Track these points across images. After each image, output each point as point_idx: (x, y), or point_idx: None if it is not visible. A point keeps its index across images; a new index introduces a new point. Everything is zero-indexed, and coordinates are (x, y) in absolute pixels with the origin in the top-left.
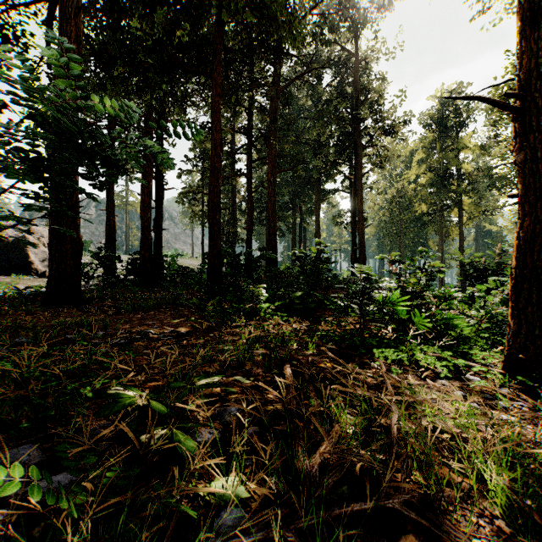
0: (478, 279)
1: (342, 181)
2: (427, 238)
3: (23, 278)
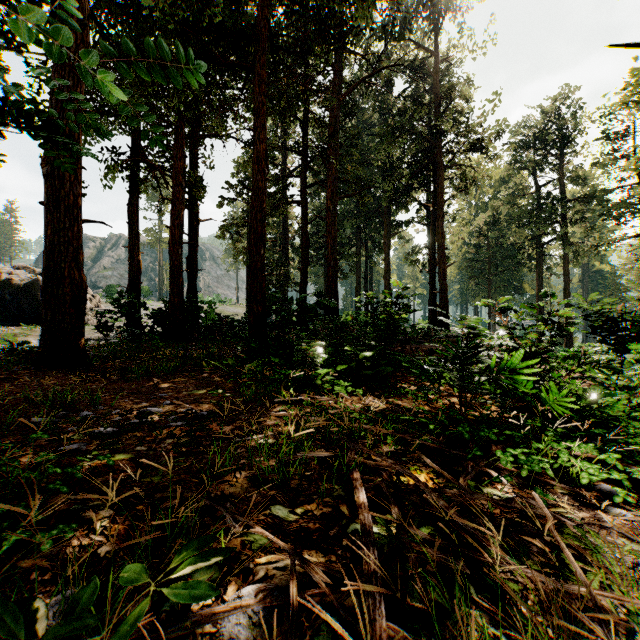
0: (611, 333)
1: (418, 210)
2: (521, 280)
3: (35, 329)
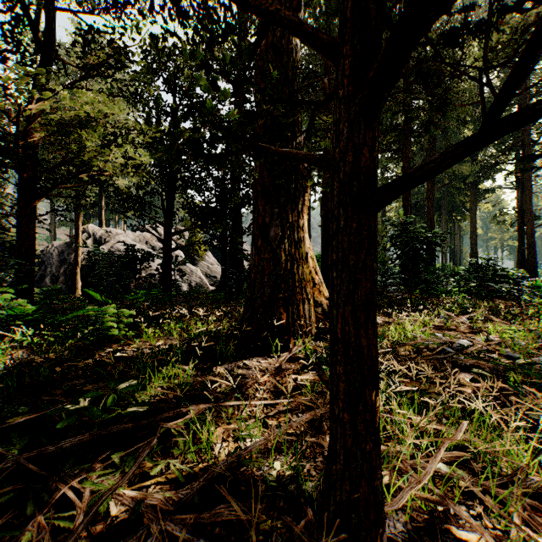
0: None
1: (504, 178)
2: None
3: None
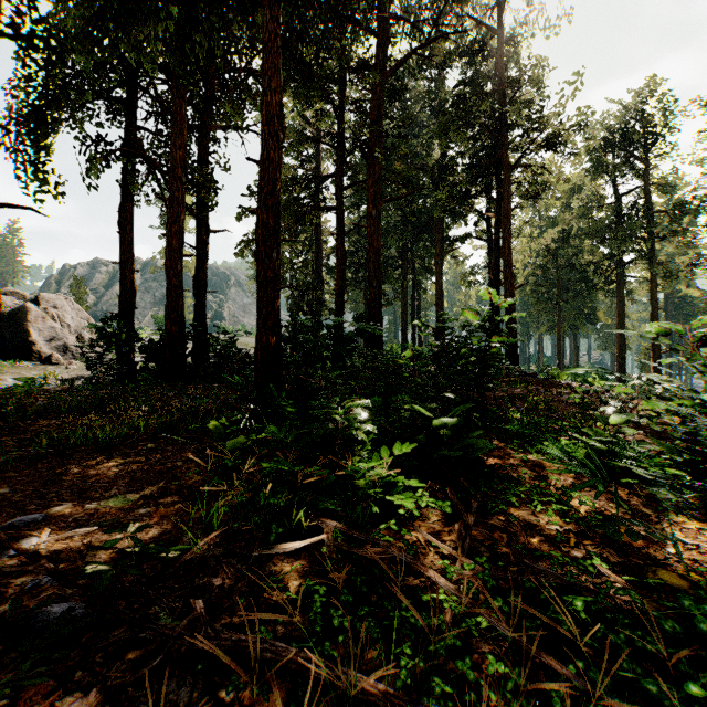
0: None
1: (476, 223)
2: (595, 307)
3: (18, 365)
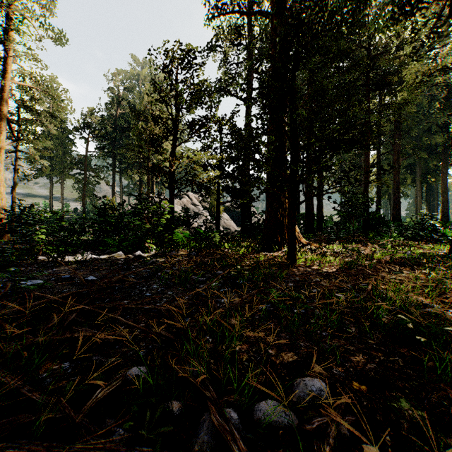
0: None
1: None
2: None
3: None
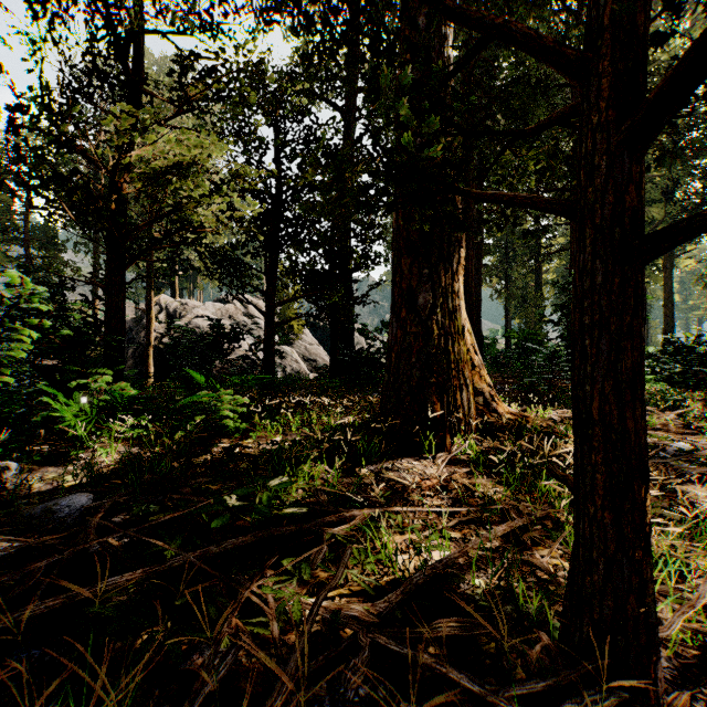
0: None
1: None
2: None
3: None
